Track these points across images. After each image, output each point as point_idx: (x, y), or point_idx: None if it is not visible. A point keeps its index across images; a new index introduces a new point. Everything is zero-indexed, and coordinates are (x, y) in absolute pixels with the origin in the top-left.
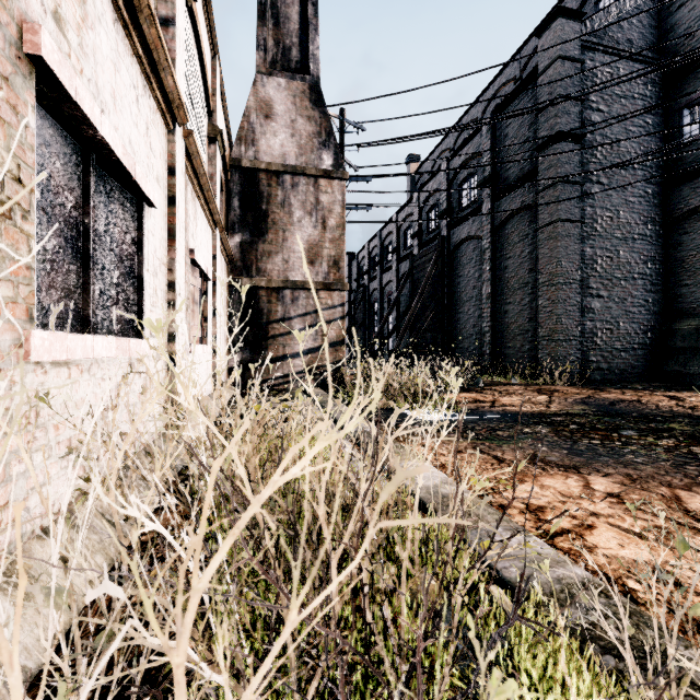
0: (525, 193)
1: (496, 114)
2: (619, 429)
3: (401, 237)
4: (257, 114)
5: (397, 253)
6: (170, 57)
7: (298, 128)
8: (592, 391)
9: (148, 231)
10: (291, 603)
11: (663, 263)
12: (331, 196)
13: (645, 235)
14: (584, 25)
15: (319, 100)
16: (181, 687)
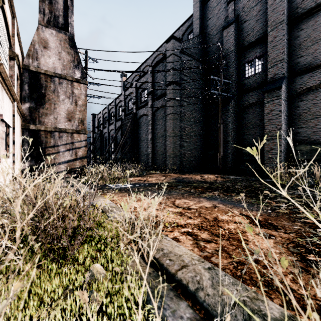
0: (163, 100)
1: (153, 67)
2: (178, 186)
3: (117, 110)
4: (39, 45)
5: (115, 117)
6: None
7: (62, 56)
8: (180, 175)
9: None
10: (38, 201)
11: (205, 131)
12: (80, 91)
13: (200, 121)
14: (181, 44)
15: (74, 45)
16: (18, 213)
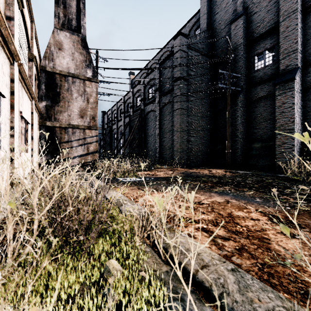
0: (170, 96)
1: (160, 64)
2: (186, 180)
3: (126, 107)
4: (54, 47)
5: (124, 113)
6: (11, 33)
7: (75, 57)
8: (188, 169)
9: (2, 107)
10: (55, 193)
11: (213, 126)
12: (91, 89)
13: (207, 116)
14: (188, 40)
15: (86, 46)
16: (35, 205)
